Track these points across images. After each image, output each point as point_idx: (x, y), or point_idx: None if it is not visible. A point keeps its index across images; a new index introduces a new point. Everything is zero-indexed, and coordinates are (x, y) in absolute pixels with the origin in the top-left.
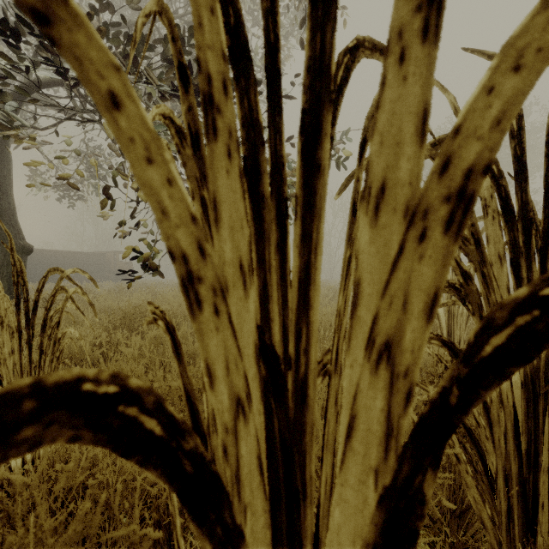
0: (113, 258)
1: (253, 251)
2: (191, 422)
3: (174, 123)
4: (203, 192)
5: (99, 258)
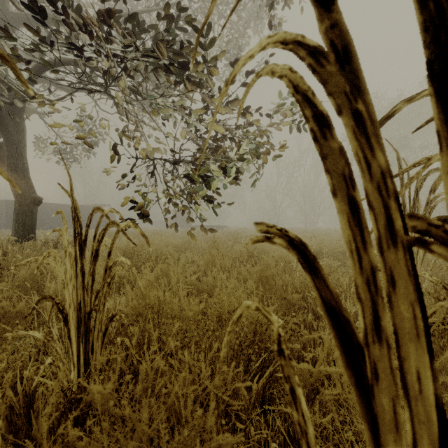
0: None
1: (444, 155)
2: (335, 333)
3: (305, 45)
4: (356, 105)
5: (88, 210)
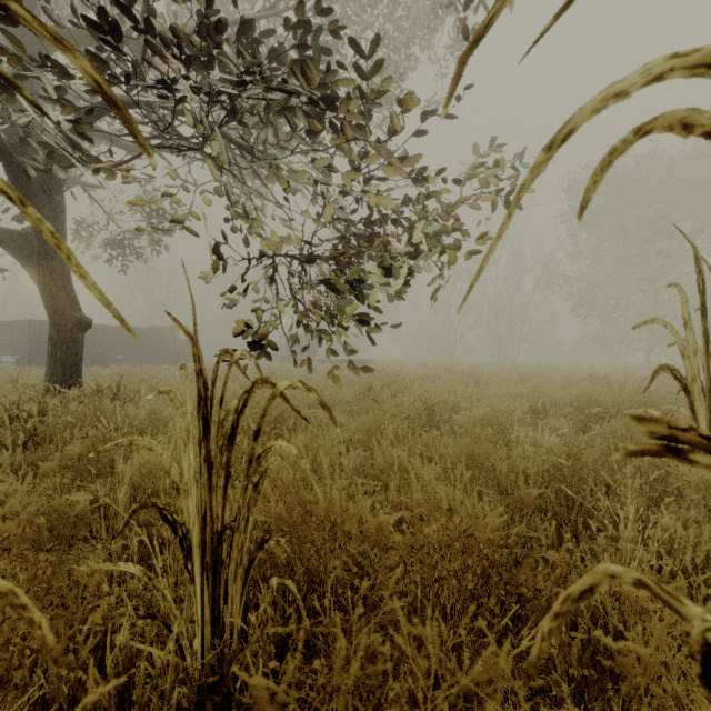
0: (172, 335)
1: None
2: None
3: None
4: None
5: (155, 335)
